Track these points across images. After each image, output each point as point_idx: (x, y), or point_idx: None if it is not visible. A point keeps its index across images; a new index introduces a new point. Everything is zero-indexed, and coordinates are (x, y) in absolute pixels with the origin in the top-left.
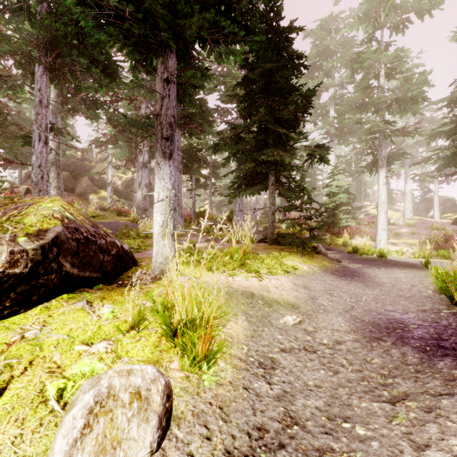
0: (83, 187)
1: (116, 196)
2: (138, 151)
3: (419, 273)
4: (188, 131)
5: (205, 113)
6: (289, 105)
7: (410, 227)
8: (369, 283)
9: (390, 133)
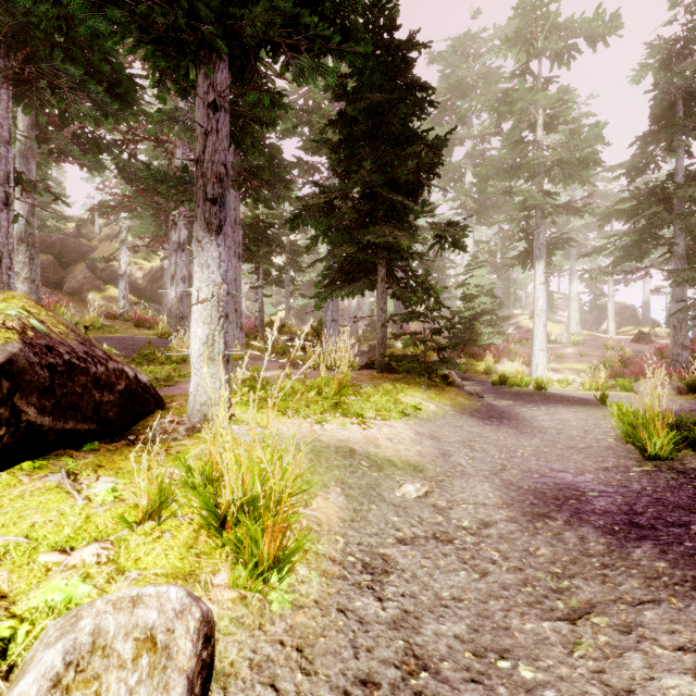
0: (78, 280)
1: (134, 295)
2: (171, 223)
3: (593, 413)
4: (251, 194)
5: (278, 167)
6: (408, 160)
7: (577, 346)
8: (525, 428)
9: (551, 209)
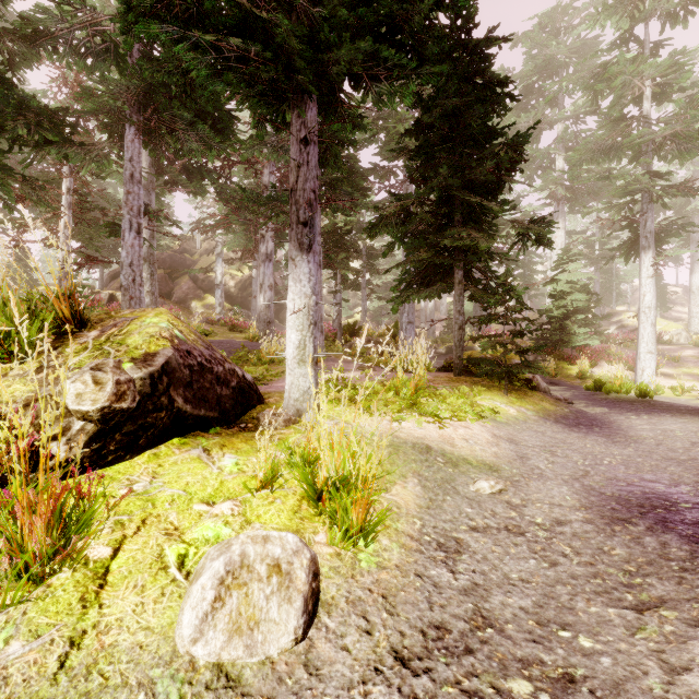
0: (183, 291)
1: (228, 302)
2: (260, 237)
3: None
4: (331, 204)
5: (356, 176)
6: (487, 159)
7: None
8: (618, 437)
9: (660, 192)
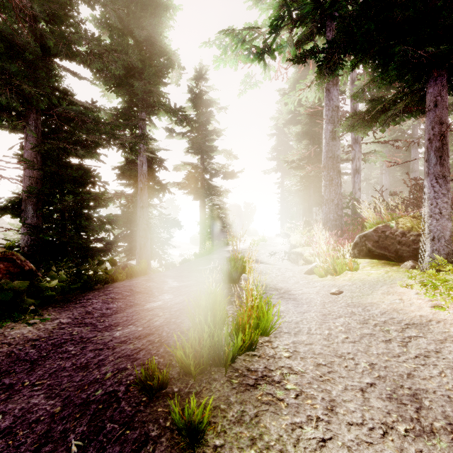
0: None
1: None
2: None
3: None
4: None
5: None
6: None
7: None
8: None
9: None
